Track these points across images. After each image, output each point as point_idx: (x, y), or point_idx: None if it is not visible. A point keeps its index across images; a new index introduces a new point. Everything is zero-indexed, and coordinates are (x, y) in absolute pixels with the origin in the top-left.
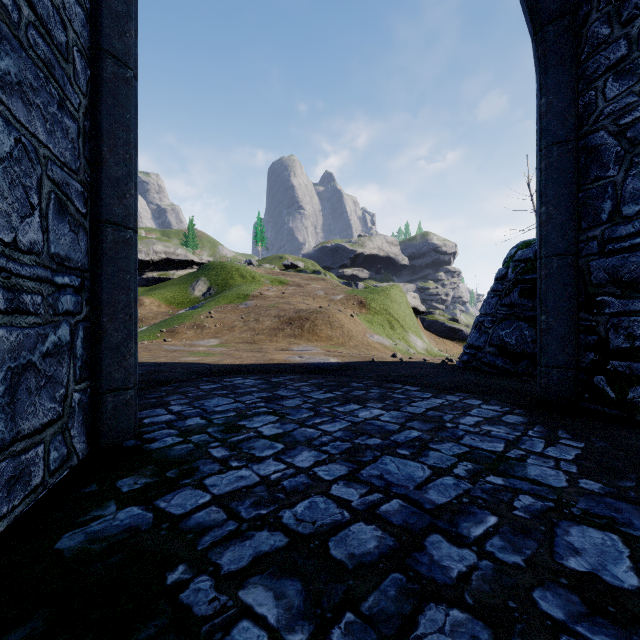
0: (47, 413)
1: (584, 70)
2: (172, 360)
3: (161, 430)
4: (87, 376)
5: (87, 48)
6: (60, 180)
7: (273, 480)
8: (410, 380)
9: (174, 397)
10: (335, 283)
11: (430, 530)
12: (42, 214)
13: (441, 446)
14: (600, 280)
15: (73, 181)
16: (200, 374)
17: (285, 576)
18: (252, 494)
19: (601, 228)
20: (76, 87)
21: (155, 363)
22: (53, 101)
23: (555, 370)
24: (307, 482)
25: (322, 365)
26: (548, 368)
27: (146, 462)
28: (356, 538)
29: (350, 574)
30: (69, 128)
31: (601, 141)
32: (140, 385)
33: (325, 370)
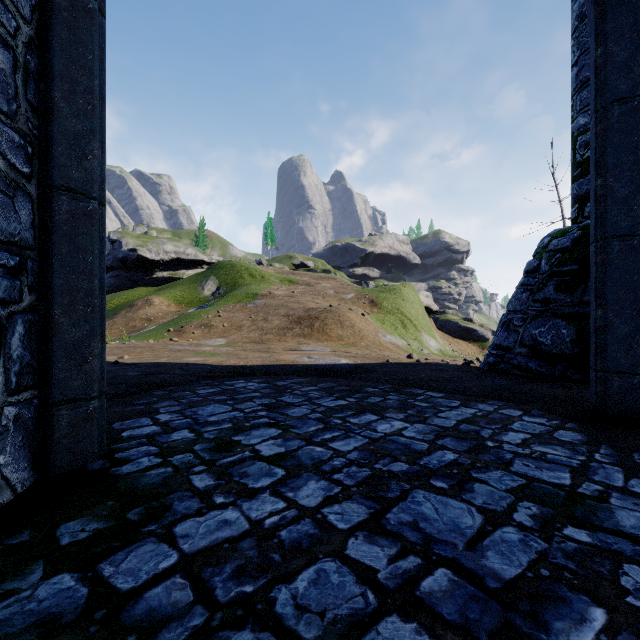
0: None
1: None
2: (173, 360)
3: (139, 447)
4: (32, 383)
5: None
6: None
7: (267, 528)
8: (432, 384)
9: (165, 403)
10: (345, 282)
11: (505, 636)
12: None
13: (487, 475)
14: None
15: (4, 127)
16: (200, 376)
17: None
18: (236, 553)
19: None
20: (10, 4)
21: (154, 364)
22: None
23: (616, 376)
24: (313, 533)
25: (332, 367)
26: (607, 373)
27: (107, 495)
28: None
29: None
30: None
31: None
32: (131, 389)
33: (336, 372)
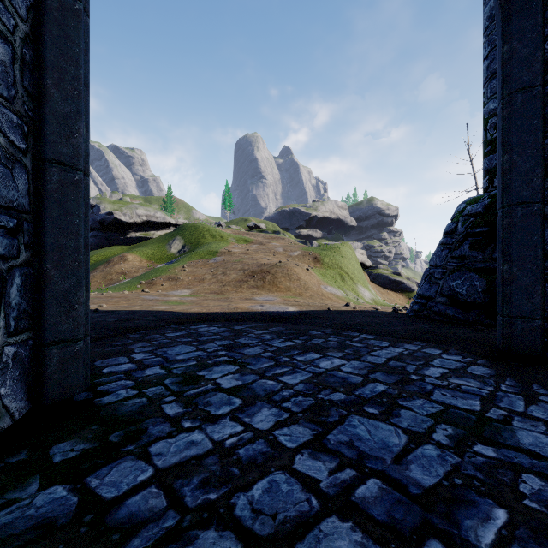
0: None
1: None
2: (145, 308)
3: (118, 381)
4: (28, 327)
5: None
6: None
7: (228, 447)
8: (366, 328)
9: (139, 344)
10: (292, 241)
11: (425, 532)
12: None
13: (411, 403)
14: None
15: (5, 109)
16: (168, 322)
17: None
18: (202, 468)
19: None
20: (9, 6)
21: (129, 311)
22: None
23: (519, 320)
24: (266, 451)
25: (282, 313)
26: (512, 318)
27: (91, 421)
28: (329, 545)
29: None
30: None
31: None
32: (110, 332)
33: (284, 318)
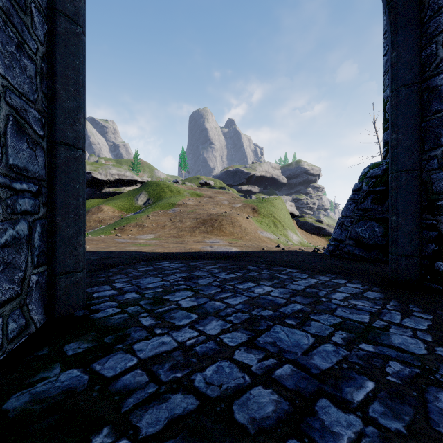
0: (5, 292)
1: (426, 29)
2: (120, 249)
3: (105, 302)
4: (44, 262)
5: (44, 7)
6: (18, 106)
7: (188, 346)
8: (291, 264)
9: (118, 276)
10: (235, 195)
11: (319, 394)
12: (0, 132)
13: (320, 317)
14: (440, 189)
15: (31, 109)
16: (139, 259)
17: (195, 441)
18: (170, 358)
19: (441, 149)
20: (34, 35)
21: (107, 251)
22: (11, 42)
23: (404, 258)
24: (215, 348)
25: (226, 253)
26: (398, 256)
27: (90, 329)
28: (256, 402)
29: (252, 439)
30: (27, 66)
31: (441, 82)
32: (94, 267)
33: (229, 257)
